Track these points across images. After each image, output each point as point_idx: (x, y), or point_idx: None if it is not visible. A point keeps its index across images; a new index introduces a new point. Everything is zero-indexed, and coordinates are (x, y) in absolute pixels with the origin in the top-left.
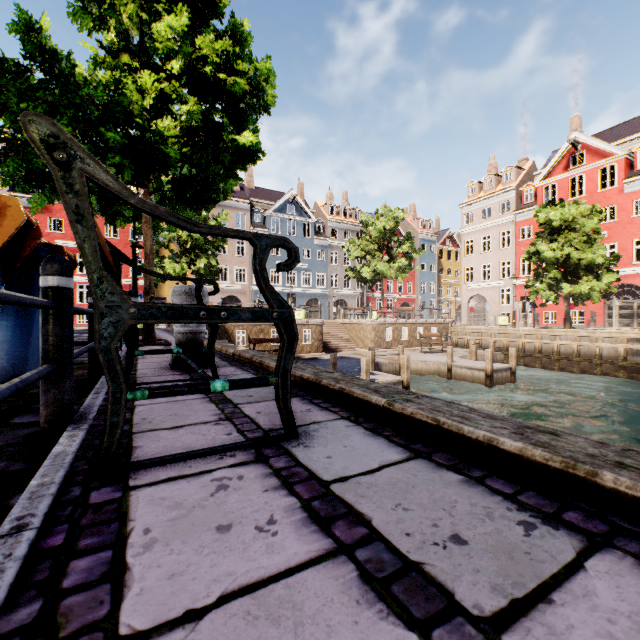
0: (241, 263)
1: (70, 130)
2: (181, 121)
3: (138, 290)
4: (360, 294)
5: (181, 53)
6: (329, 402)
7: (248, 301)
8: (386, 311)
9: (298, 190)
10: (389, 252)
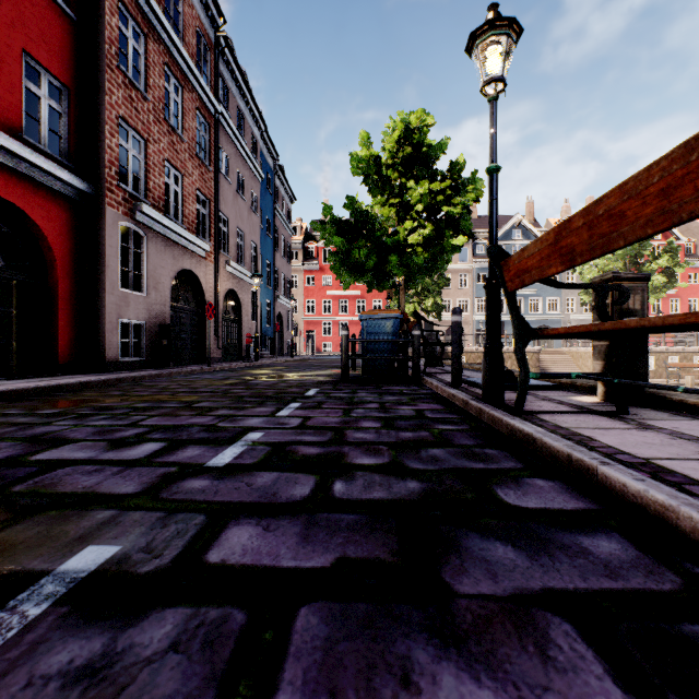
0: (463, 295)
1: (376, 259)
2: (423, 237)
3: None
4: None
5: (423, 202)
6: (480, 372)
7: (470, 330)
8: (650, 337)
9: (526, 210)
10: (639, 269)
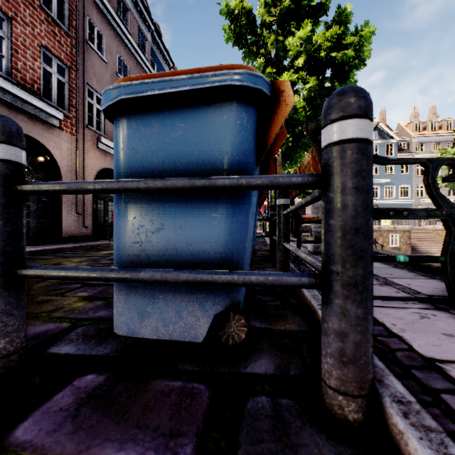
0: None
1: None
2: (304, 95)
3: (262, 208)
4: (452, 201)
5: (305, 51)
6: None
7: None
8: None
9: (379, 117)
10: None
